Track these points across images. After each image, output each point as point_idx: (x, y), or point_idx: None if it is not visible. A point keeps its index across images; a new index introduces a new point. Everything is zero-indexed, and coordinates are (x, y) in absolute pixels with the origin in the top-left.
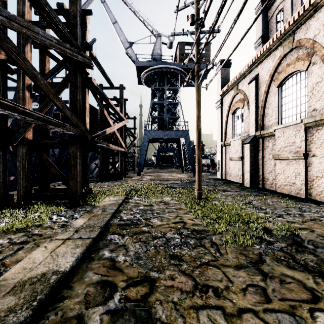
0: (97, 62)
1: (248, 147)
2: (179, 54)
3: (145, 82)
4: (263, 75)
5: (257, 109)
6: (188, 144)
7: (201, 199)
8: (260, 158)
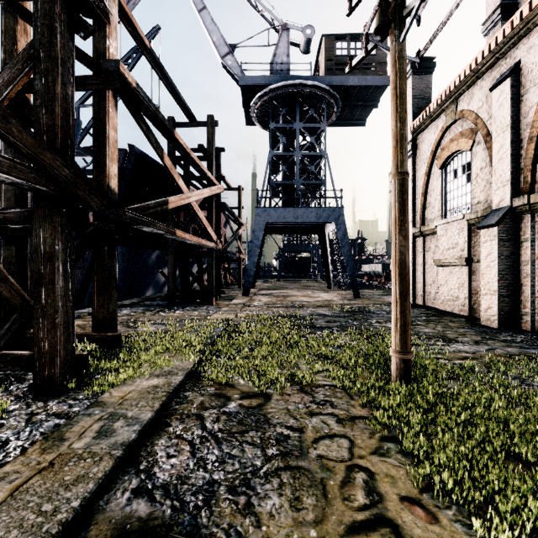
0: (157, 60)
1: (493, 234)
2: (325, 60)
3: (259, 119)
4: (536, 60)
5: (516, 144)
6: (341, 233)
7: (410, 378)
8: (525, 260)
